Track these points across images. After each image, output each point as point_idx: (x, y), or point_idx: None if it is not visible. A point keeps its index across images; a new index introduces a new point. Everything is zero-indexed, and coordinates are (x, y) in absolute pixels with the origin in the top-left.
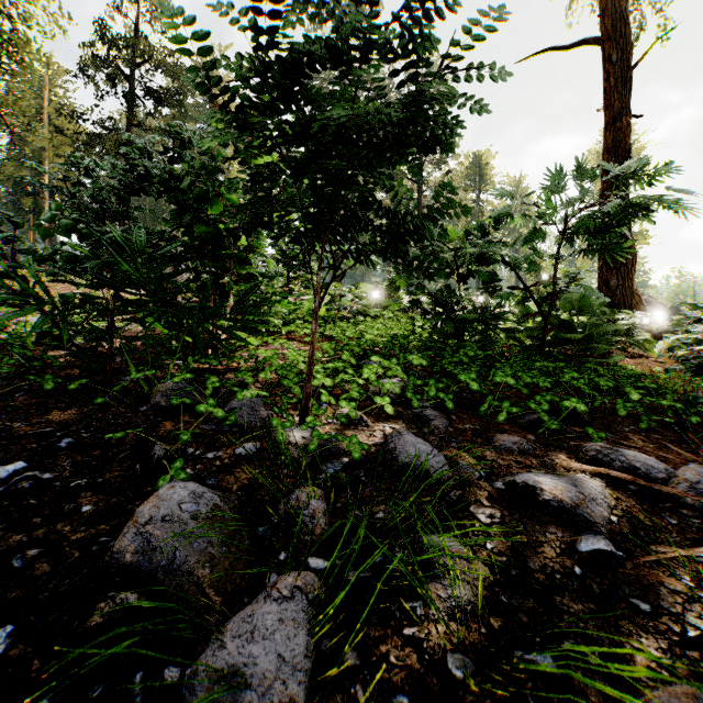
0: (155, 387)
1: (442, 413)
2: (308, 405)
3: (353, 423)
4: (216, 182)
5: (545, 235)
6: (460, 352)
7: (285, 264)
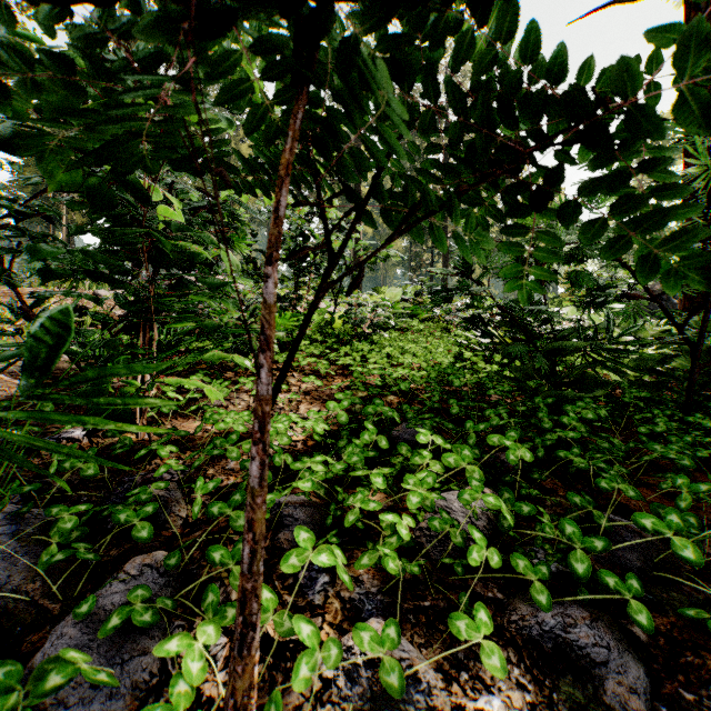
0: None
1: (611, 625)
2: None
3: (391, 698)
4: None
5: None
6: (569, 412)
7: (292, 265)
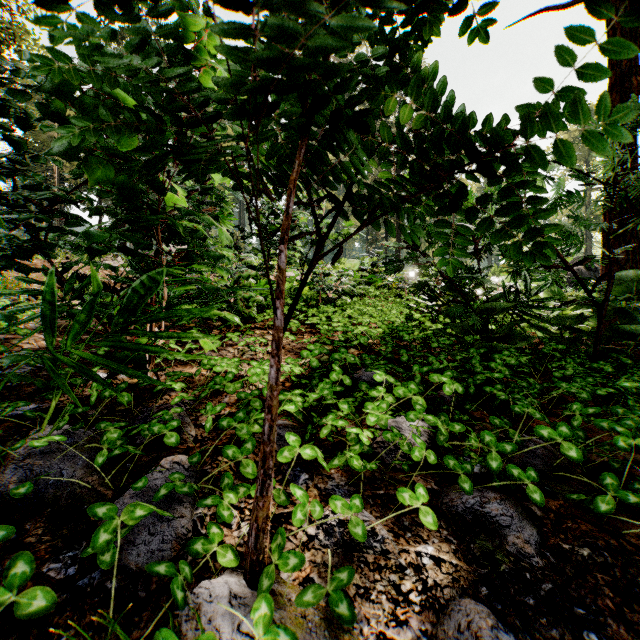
0: (2, 454)
1: (516, 504)
2: (262, 544)
3: (356, 545)
4: (69, 59)
5: (583, 199)
6: (496, 359)
7: (265, 239)
